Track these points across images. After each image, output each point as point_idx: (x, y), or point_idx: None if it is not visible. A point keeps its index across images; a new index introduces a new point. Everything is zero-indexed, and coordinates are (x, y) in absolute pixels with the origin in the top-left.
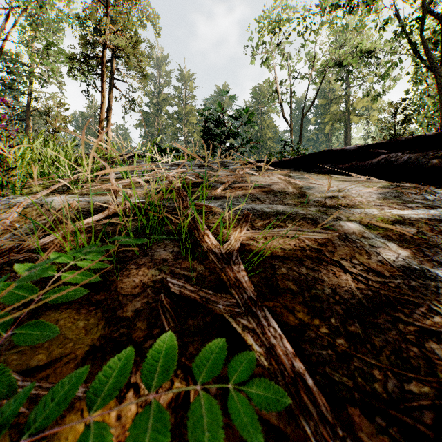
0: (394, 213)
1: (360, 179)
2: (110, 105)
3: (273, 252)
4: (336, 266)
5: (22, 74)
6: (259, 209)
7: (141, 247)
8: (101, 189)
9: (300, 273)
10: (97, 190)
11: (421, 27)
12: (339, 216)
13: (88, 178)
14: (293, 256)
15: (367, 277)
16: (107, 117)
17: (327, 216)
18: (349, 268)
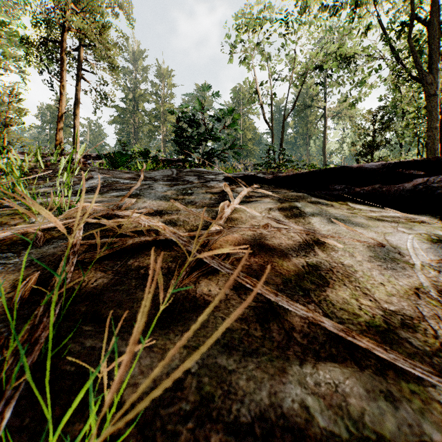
0: None
1: (396, 214)
2: (78, 98)
3: None
4: None
5: None
6: (298, 420)
7: None
8: None
9: None
10: None
11: (410, 31)
12: None
13: None
14: None
15: None
16: (74, 112)
17: None
18: None
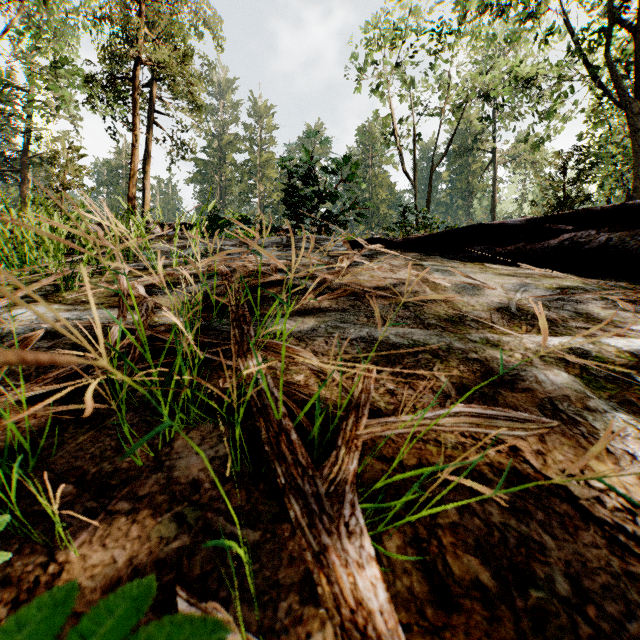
0: (619, 347)
1: (533, 271)
2: (148, 150)
3: (421, 454)
4: (561, 498)
5: (13, 103)
6: (382, 339)
7: (151, 443)
8: (112, 292)
9: (488, 523)
10: (105, 293)
11: (606, 41)
12: (526, 355)
13: (96, 270)
14: (465, 467)
15: (637, 537)
16: (144, 168)
17: (504, 354)
18: (591, 507)
